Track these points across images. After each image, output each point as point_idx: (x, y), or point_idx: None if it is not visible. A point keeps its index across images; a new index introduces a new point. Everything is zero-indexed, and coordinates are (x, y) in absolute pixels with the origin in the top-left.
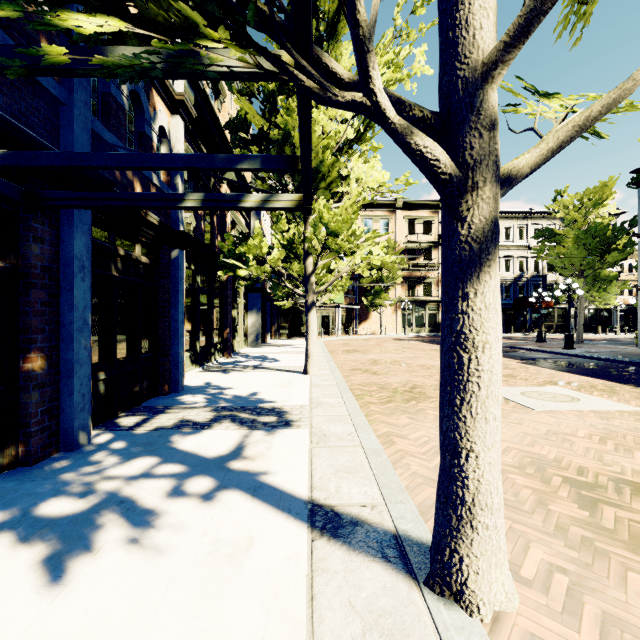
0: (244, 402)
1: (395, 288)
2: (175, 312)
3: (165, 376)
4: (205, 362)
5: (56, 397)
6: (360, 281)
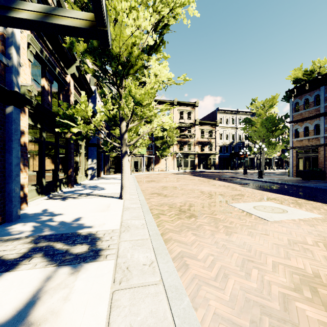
0: (66, 229)
1: (173, 146)
2: (9, 157)
3: None
4: (51, 192)
5: None
6: (155, 142)
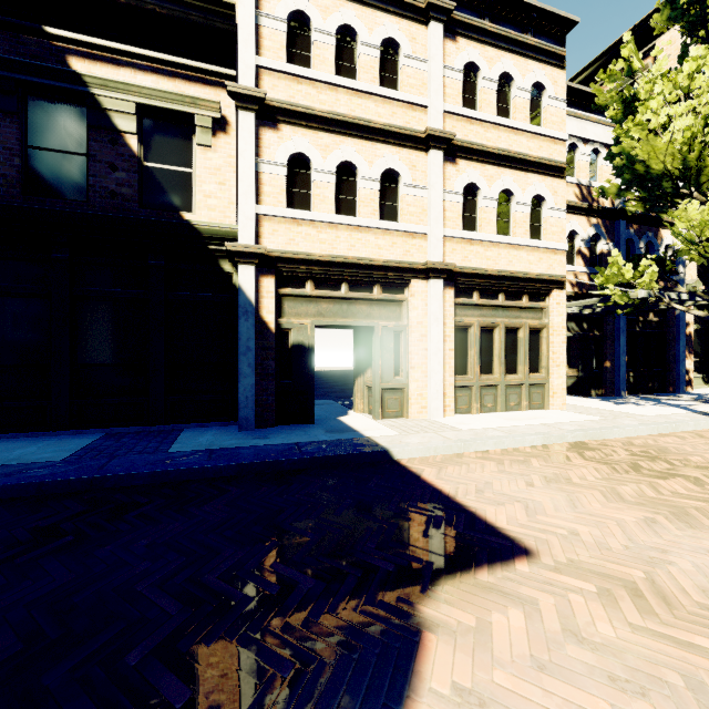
0: None
1: None
2: (677, 346)
3: (669, 382)
4: None
5: (613, 377)
6: None
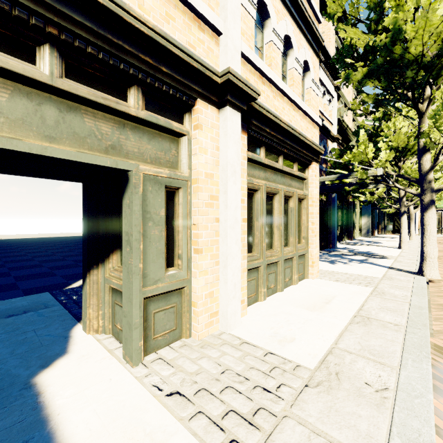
0: (365, 253)
1: None
2: (333, 218)
3: (330, 241)
4: (340, 241)
5: None
6: None
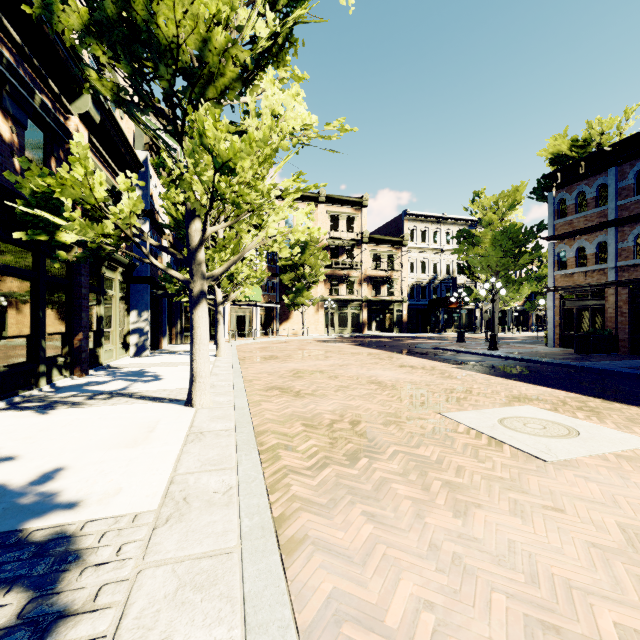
0: None
1: (318, 286)
2: None
3: None
4: (20, 390)
5: None
6: (281, 277)
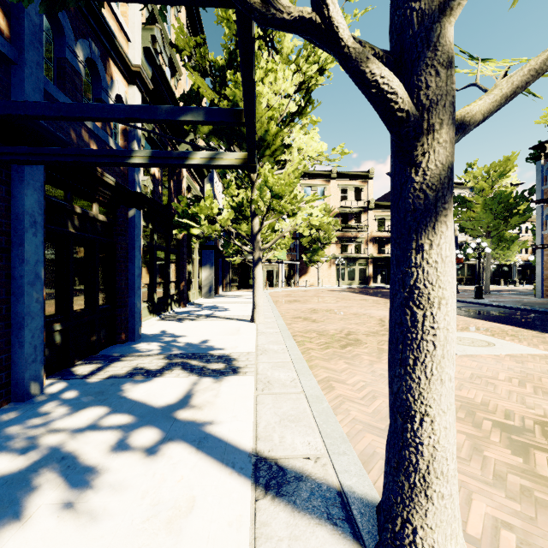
0: (195, 349)
1: (330, 246)
2: (132, 267)
3: (122, 326)
4: (162, 312)
5: (6, 349)
6: (300, 240)
